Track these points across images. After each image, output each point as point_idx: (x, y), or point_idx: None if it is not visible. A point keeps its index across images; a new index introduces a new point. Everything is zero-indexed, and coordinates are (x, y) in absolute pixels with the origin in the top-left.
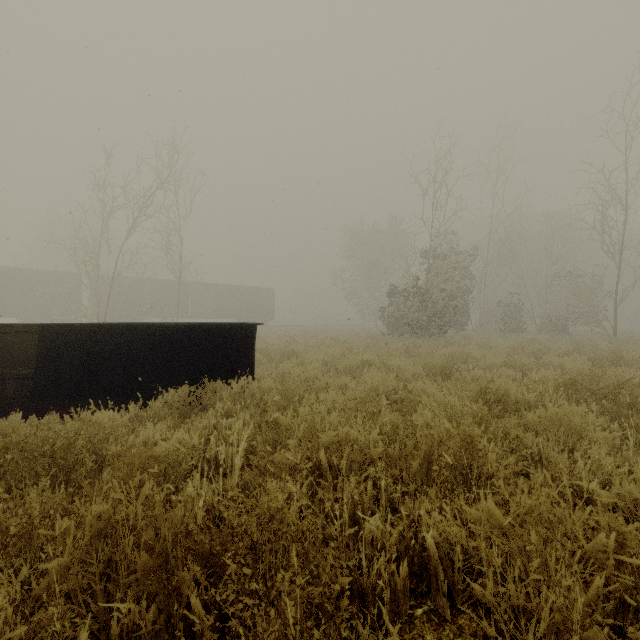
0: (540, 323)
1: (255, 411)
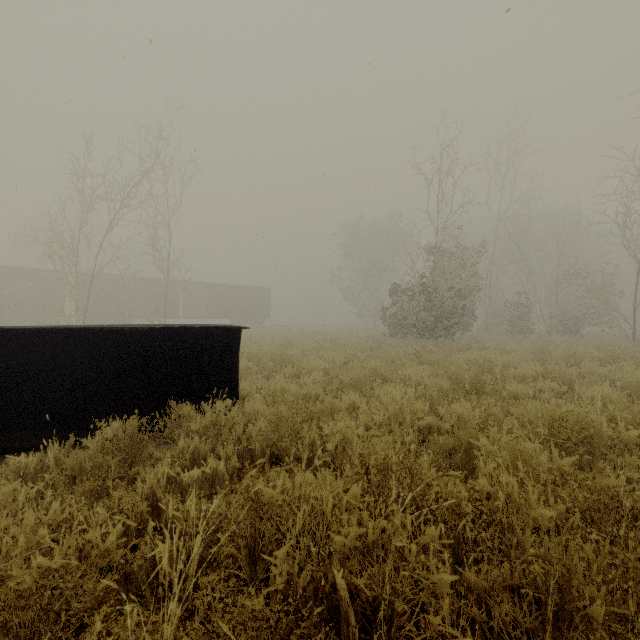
0: (550, 324)
1: (234, 450)
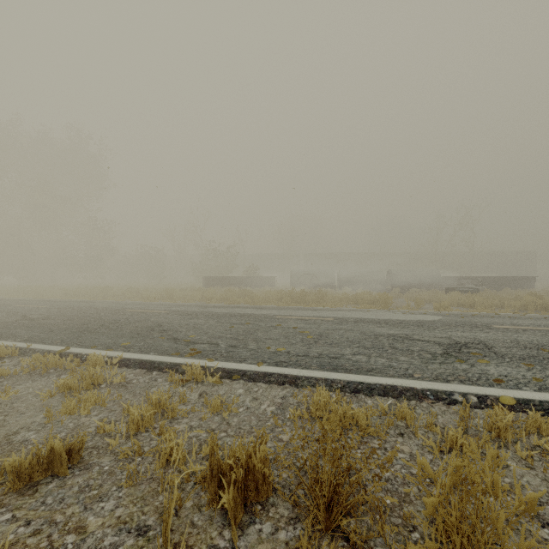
0: None
1: None
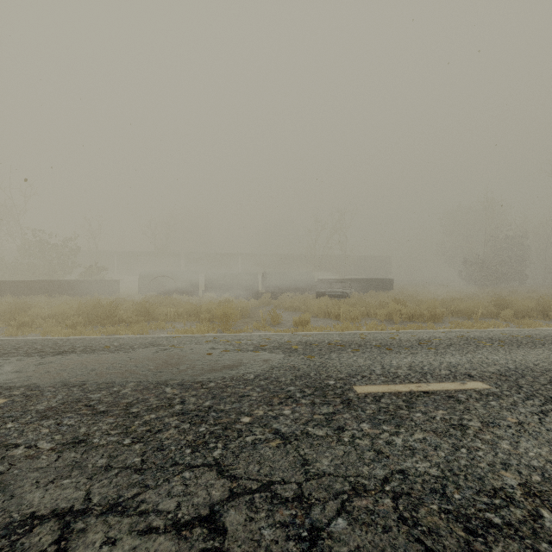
0: None
1: None
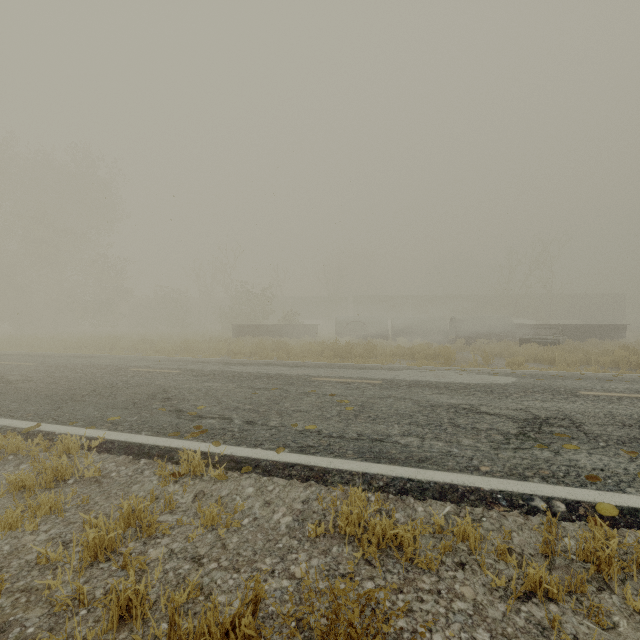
0: None
1: None
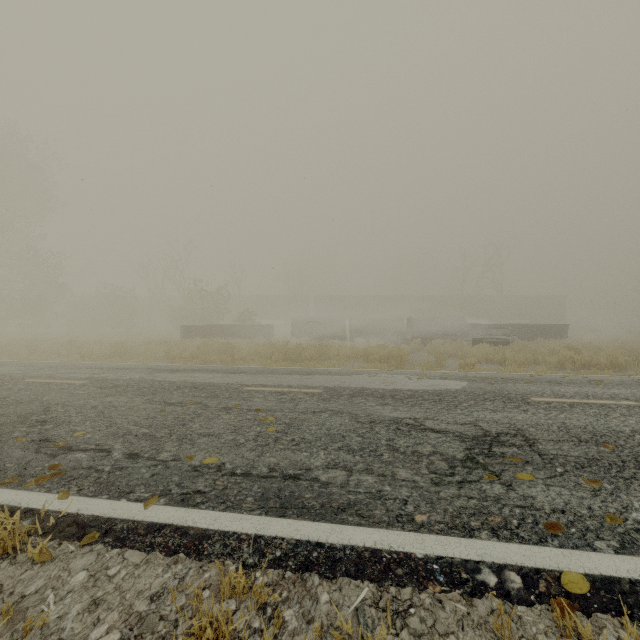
0: None
1: None
